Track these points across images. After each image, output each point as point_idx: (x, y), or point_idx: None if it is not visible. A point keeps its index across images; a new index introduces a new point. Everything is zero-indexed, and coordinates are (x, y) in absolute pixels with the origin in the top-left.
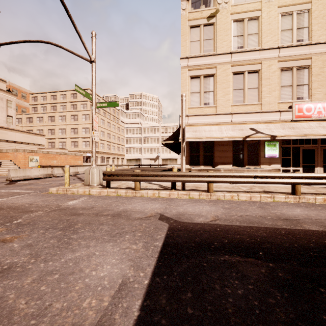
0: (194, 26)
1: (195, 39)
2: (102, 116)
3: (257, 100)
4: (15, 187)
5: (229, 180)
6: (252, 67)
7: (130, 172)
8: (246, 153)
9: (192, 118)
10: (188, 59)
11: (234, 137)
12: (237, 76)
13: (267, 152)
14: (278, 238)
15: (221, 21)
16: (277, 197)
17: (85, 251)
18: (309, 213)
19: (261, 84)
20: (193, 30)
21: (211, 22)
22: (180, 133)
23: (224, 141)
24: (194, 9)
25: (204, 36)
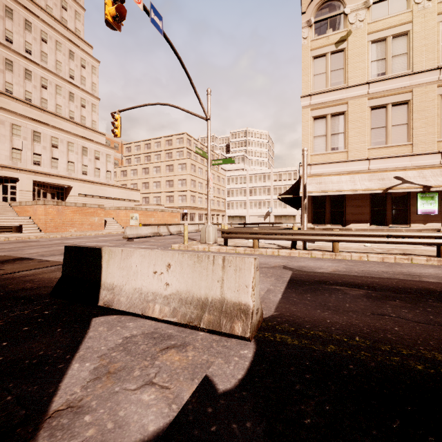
0: (319, 56)
1: (319, 72)
2: (199, 164)
3: (406, 140)
4: (138, 243)
5: (357, 239)
6: (399, 98)
7: (249, 230)
8: (389, 208)
9: (315, 167)
10: (311, 97)
11: (370, 190)
12: (376, 111)
13: (421, 207)
14: (388, 282)
15: (355, 44)
16: (416, 260)
17: None
18: (441, 272)
19: (411, 119)
20: (317, 61)
21: (340, 48)
22: (301, 186)
23: (358, 194)
24: (319, 35)
25: (331, 67)
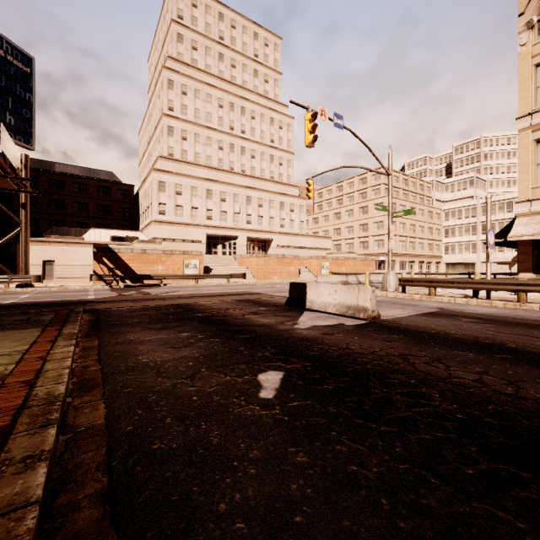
0: None
1: None
2: (401, 201)
3: None
4: None
5: None
6: None
7: (424, 278)
8: None
9: (538, 203)
10: (532, 116)
11: None
12: None
13: None
14: (516, 320)
15: None
16: None
17: (387, 309)
18: None
19: None
20: None
21: None
22: (512, 228)
23: None
24: None
25: None
